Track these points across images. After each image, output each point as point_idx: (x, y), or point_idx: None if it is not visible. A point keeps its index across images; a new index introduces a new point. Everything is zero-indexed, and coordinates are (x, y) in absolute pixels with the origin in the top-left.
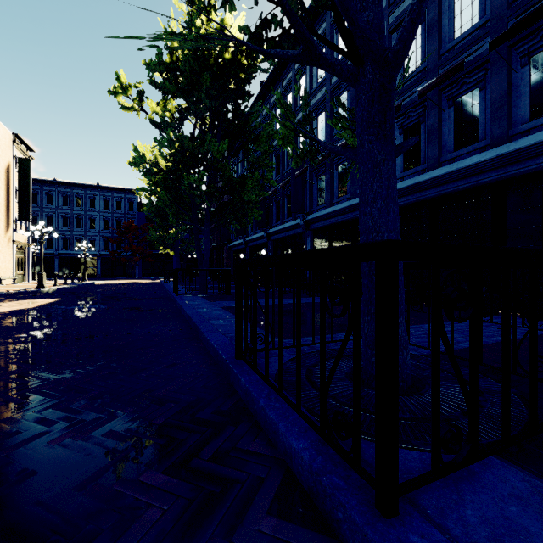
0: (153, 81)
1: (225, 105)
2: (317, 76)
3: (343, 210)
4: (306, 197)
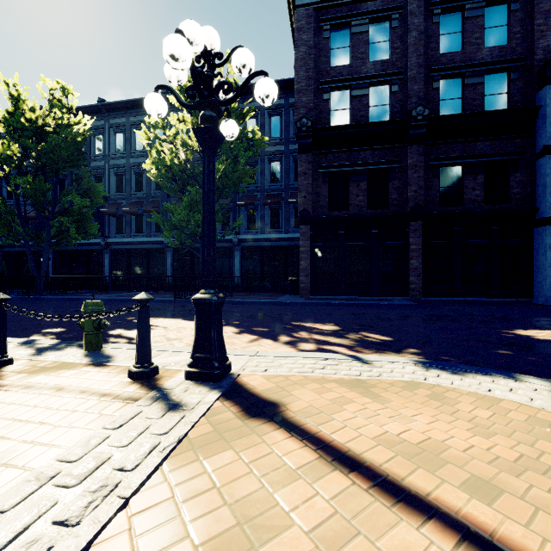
0: (9, 132)
1: (73, 168)
2: (116, 147)
3: (142, 242)
4: (105, 225)
